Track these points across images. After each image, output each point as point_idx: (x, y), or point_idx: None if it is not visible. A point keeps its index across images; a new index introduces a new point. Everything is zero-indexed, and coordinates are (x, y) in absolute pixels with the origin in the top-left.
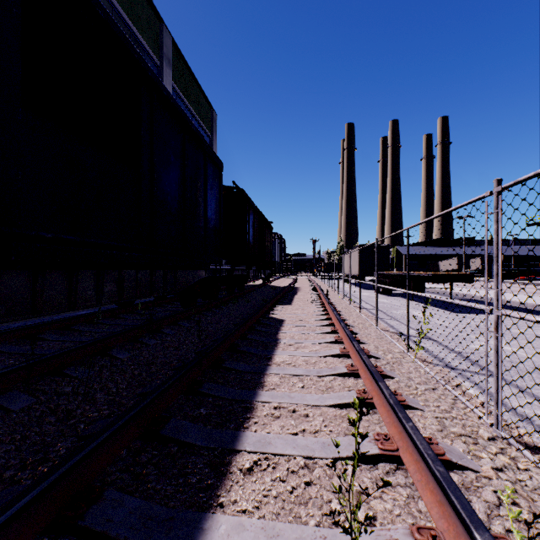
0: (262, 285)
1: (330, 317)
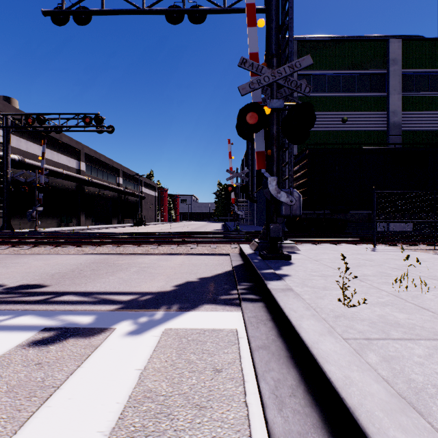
0: None
1: None
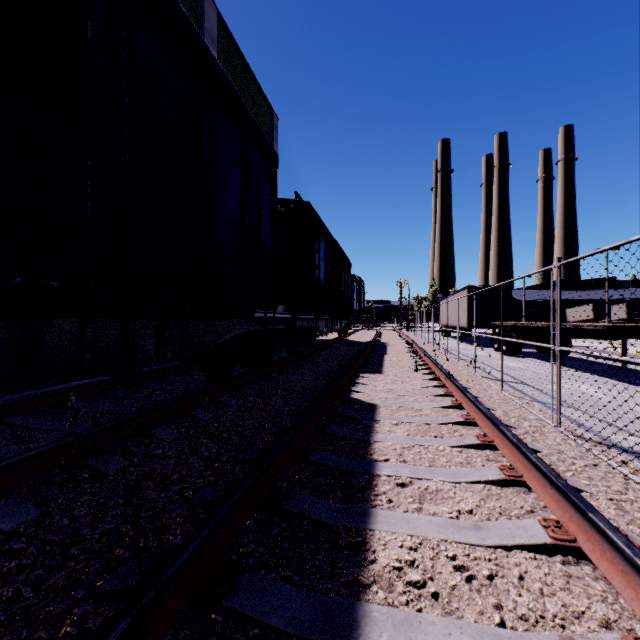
0: (337, 340)
1: (459, 403)
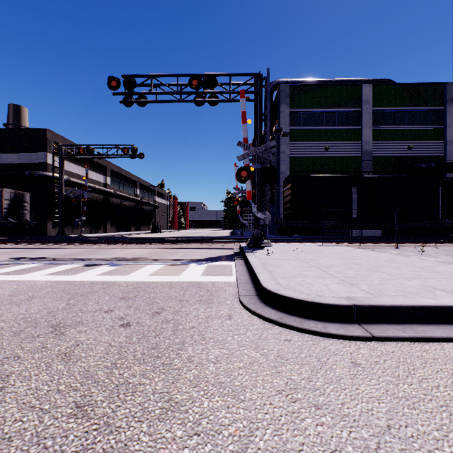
0: None
1: None
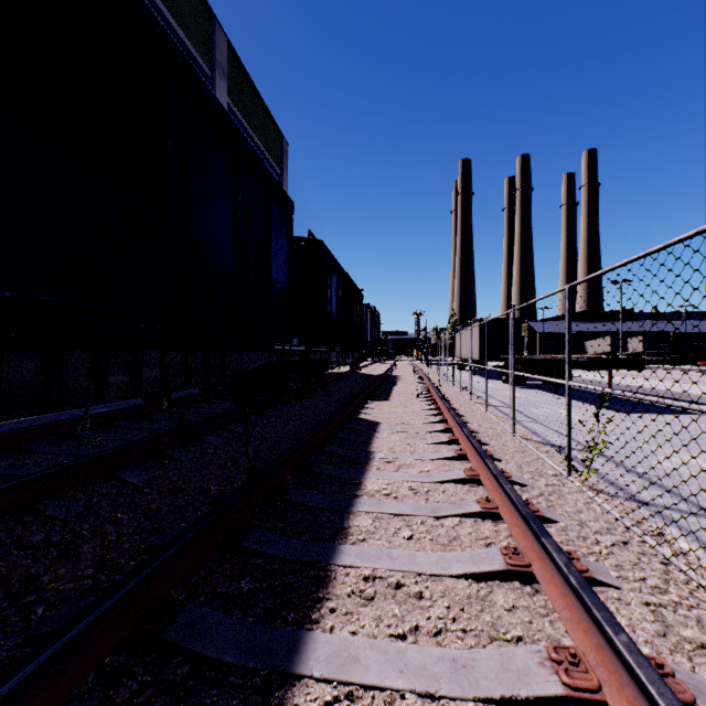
0: (349, 373)
1: (445, 419)
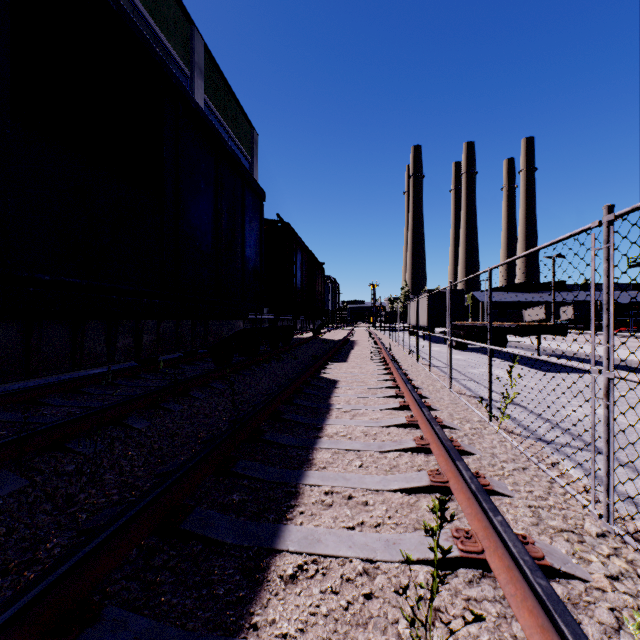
0: (312, 338)
1: (393, 377)
